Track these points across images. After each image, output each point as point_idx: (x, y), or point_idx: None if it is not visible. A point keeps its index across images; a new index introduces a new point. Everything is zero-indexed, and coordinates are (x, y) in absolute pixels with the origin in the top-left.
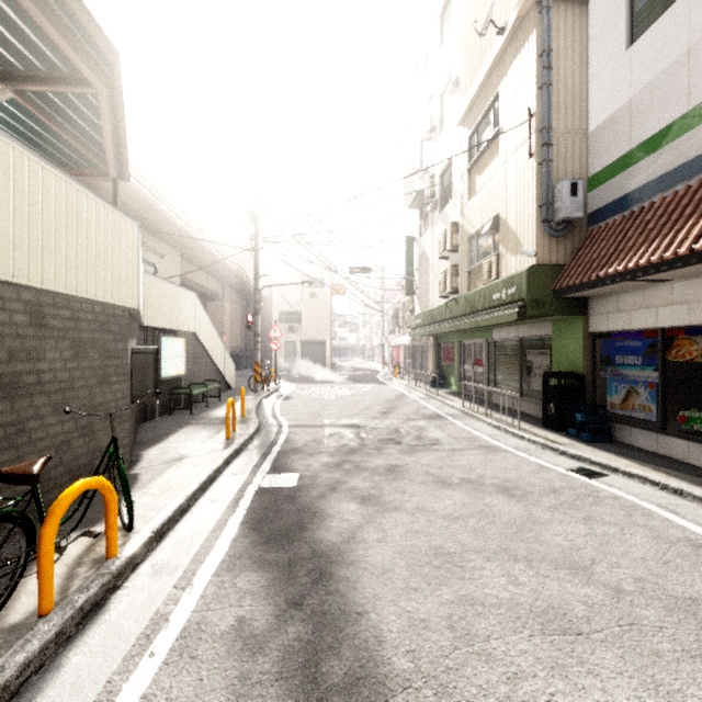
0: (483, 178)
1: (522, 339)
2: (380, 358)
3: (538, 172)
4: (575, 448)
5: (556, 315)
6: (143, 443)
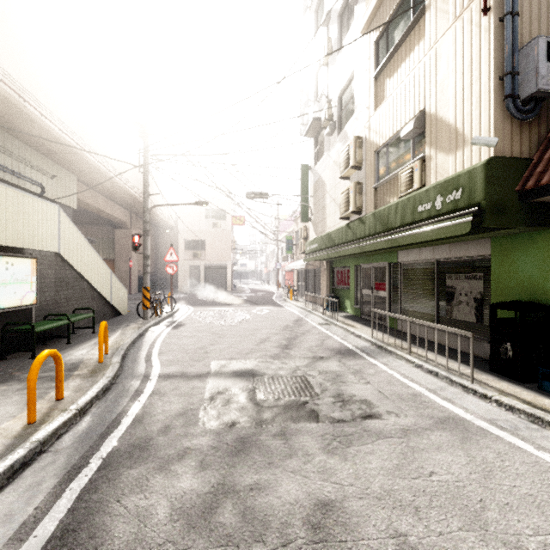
0: (396, 78)
1: (439, 261)
2: (274, 280)
3: (497, 32)
4: None
5: (522, 225)
6: None
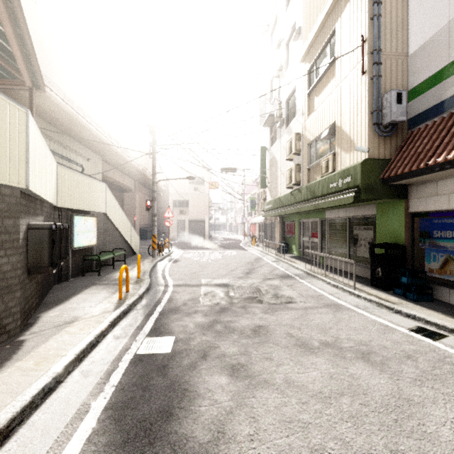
0: (320, 98)
1: (350, 218)
2: (241, 231)
3: (369, 86)
4: (406, 306)
5: (384, 198)
6: (47, 304)
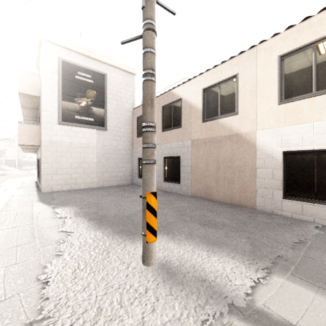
0: None
1: None
2: None
3: None
4: None
5: None
6: None
